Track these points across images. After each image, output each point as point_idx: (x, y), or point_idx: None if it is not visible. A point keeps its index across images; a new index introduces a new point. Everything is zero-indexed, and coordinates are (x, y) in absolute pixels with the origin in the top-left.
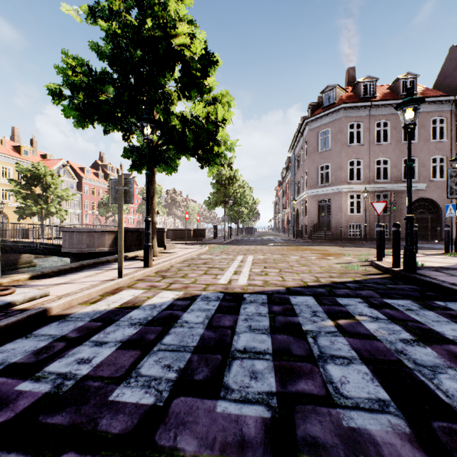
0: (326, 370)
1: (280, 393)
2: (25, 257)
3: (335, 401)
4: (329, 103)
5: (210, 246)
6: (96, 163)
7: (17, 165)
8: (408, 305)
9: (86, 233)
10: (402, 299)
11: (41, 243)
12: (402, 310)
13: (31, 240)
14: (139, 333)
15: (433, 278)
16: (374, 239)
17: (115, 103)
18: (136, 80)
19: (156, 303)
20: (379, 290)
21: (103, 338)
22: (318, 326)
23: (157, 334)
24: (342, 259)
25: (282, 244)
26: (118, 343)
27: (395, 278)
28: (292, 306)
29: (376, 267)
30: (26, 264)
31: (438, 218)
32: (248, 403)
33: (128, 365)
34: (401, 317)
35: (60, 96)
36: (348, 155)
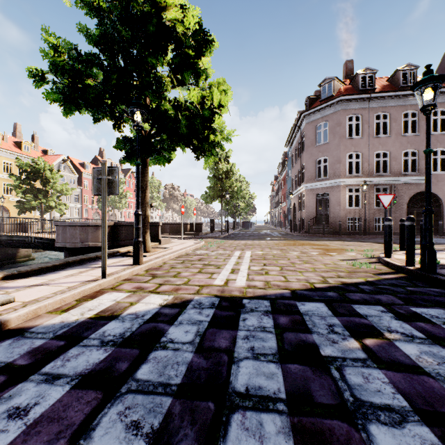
0: (372, 438)
1: None
2: (23, 251)
3: None
4: (327, 95)
5: (206, 241)
6: (96, 159)
7: (17, 160)
8: (444, 316)
9: (79, 228)
10: (432, 307)
11: (35, 237)
12: (439, 324)
13: (25, 234)
14: (108, 360)
15: None
16: (373, 233)
17: (103, 88)
18: (124, 62)
19: (138, 311)
20: (400, 294)
21: (59, 368)
22: (340, 349)
23: (131, 361)
24: (346, 255)
25: (280, 238)
26: (77, 377)
27: (412, 278)
28: (302, 317)
29: (386, 264)
30: (25, 258)
31: (440, 211)
32: None
33: (79, 423)
34: (443, 335)
35: (42, 79)
36: (347, 148)
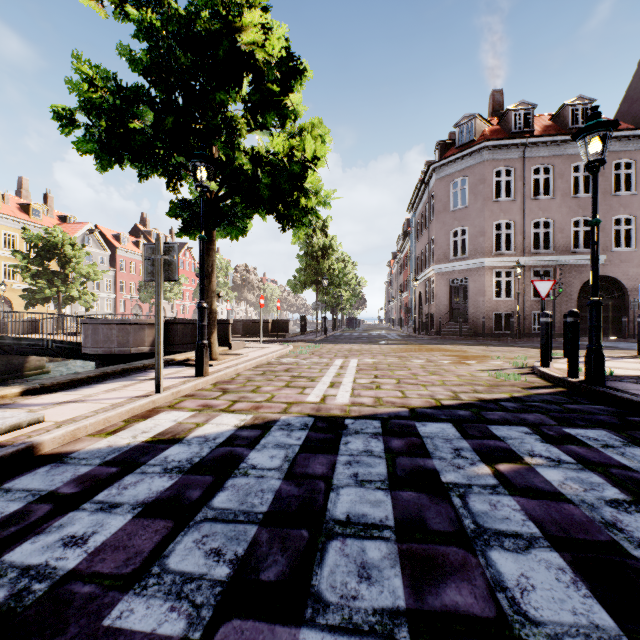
0: (491, 563)
1: (414, 611)
2: (34, 360)
3: (517, 632)
4: (466, 140)
5: (295, 345)
6: (137, 229)
7: (24, 230)
8: (604, 438)
9: (116, 327)
10: (592, 428)
11: (53, 340)
12: (596, 448)
13: (39, 336)
14: (175, 488)
15: (633, 393)
16: (531, 335)
17: (154, 133)
18: (184, 98)
19: (208, 433)
20: (553, 412)
21: (116, 497)
22: (466, 475)
23: (204, 489)
24: (488, 364)
25: (399, 342)
26: (139, 505)
27: (573, 393)
28: (421, 440)
29: (541, 376)
30: (36, 370)
31: (623, 304)
32: (355, 634)
33: (149, 551)
34: (598, 459)
35: (71, 122)
36: (494, 214)
